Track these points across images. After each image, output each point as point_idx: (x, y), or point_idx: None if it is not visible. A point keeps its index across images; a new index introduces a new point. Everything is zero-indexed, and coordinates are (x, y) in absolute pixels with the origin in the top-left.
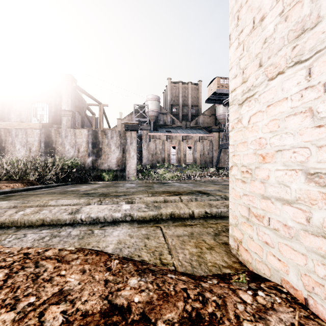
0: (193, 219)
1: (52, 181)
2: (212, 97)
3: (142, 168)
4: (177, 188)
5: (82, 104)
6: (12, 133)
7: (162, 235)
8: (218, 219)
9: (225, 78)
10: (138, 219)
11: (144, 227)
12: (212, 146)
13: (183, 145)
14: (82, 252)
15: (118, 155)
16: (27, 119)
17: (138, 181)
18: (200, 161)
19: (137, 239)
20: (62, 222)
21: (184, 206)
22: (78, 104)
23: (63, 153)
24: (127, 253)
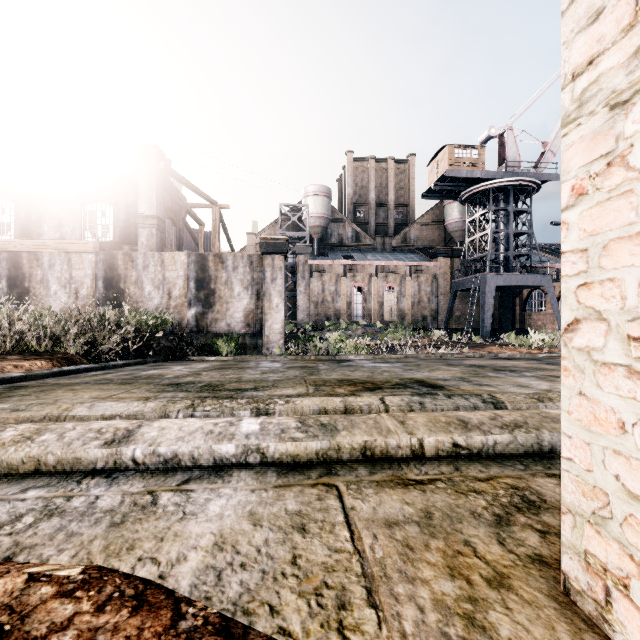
0: (422, 463)
1: (114, 356)
2: (437, 185)
3: (297, 331)
4: (368, 373)
5: (179, 205)
6: (43, 261)
7: (344, 517)
8: (489, 465)
9: (465, 146)
10: (280, 461)
11: (295, 486)
12: (436, 286)
13: (378, 284)
14: (93, 593)
15: (247, 303)
16: (74, 234)
17: (288, 357)
18: (413, 317)
19: (271, 531)
20: (87, 467)
21: (397, 425)
22: (171, 204)
23: (141, 299)
24: (235, 595)
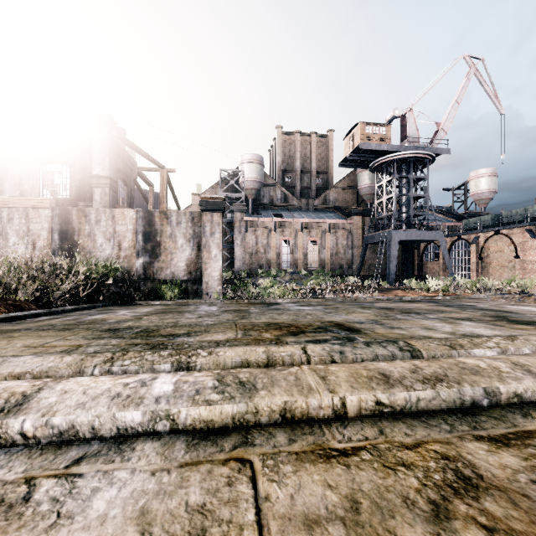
0: (345, 425)
1: (65, 301)
2: (351, 156)
3: (234, 277)
4: (293, 317)
5: (130, 167)
6: (2, 215)
7: (255, 513)
8: (414, 425)
9: (375, 124)
10: (192, 428)
11: (203, 464)
12: (351, 240)
13: (303, 238)
14: None
15: (189, 254)
16: (33, 192)
17: (224, 301)
18: (332, 265)
19: None
20: None
21: (318, 381)
22: (123, 167)
23: (93, 250)
24: None
